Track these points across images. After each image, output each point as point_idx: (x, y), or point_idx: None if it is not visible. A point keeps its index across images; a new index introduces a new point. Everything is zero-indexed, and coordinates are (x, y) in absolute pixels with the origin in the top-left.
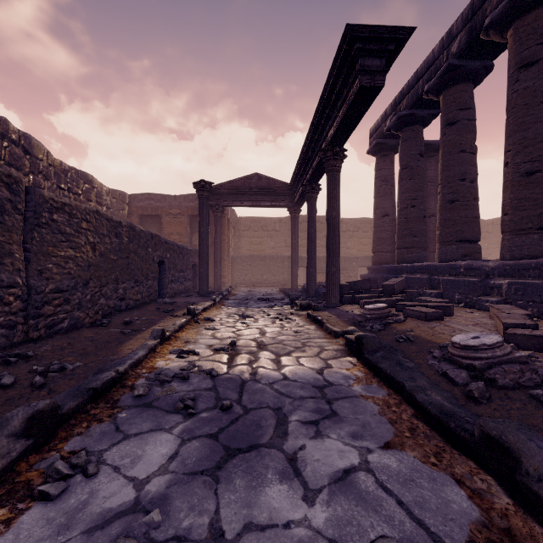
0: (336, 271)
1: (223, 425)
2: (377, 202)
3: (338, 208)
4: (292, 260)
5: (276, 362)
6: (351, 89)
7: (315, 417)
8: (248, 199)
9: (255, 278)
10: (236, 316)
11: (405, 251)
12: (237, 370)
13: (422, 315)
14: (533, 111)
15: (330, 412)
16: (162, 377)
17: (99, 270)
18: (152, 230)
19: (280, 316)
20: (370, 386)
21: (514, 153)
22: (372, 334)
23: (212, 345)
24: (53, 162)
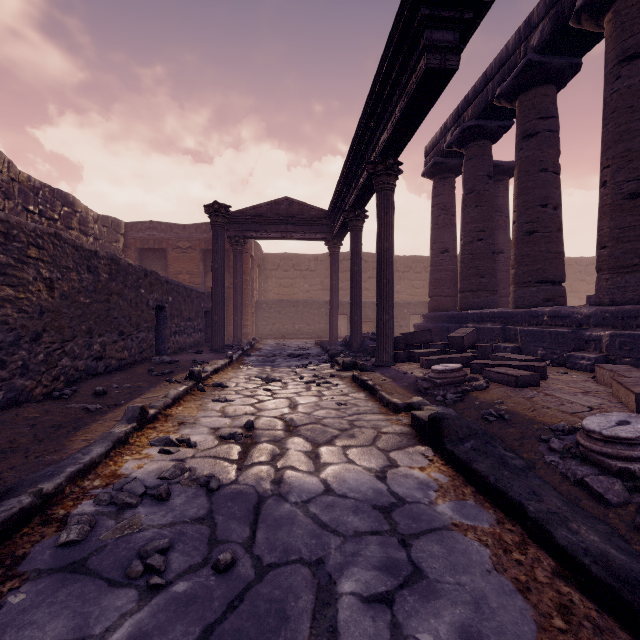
0: (389, 320)
1: (213, 616)
2: (435, 235)
3: (392, 238)
4: (331, 305)
5: (312, 457)
6: (413, 74)
7: (385, 584)
8: (276, 230)
9: (285, 328)
10: (258, 380)
11: (470, 295)
12: (252, 475)
13: (511, 379)
14: (639, 116)
15: (410, 569)
16: (122, 498)
17: (60, 318)
18: (155, 268)
19: (317, 378)
20: (464, 503)
21: (615, 170)
22: (449, 409)
23: (218, 428)
24: (17, 176)
